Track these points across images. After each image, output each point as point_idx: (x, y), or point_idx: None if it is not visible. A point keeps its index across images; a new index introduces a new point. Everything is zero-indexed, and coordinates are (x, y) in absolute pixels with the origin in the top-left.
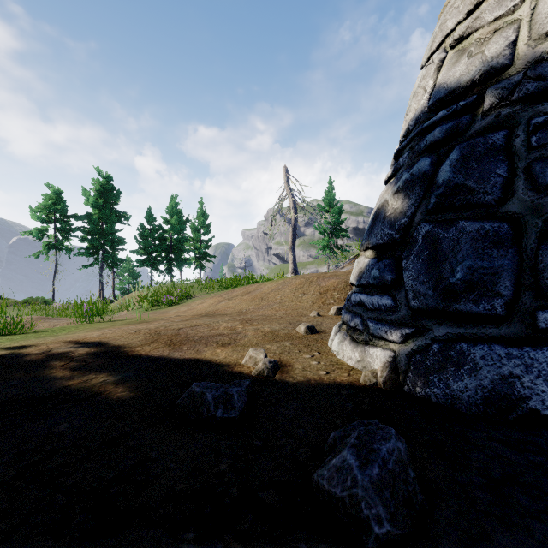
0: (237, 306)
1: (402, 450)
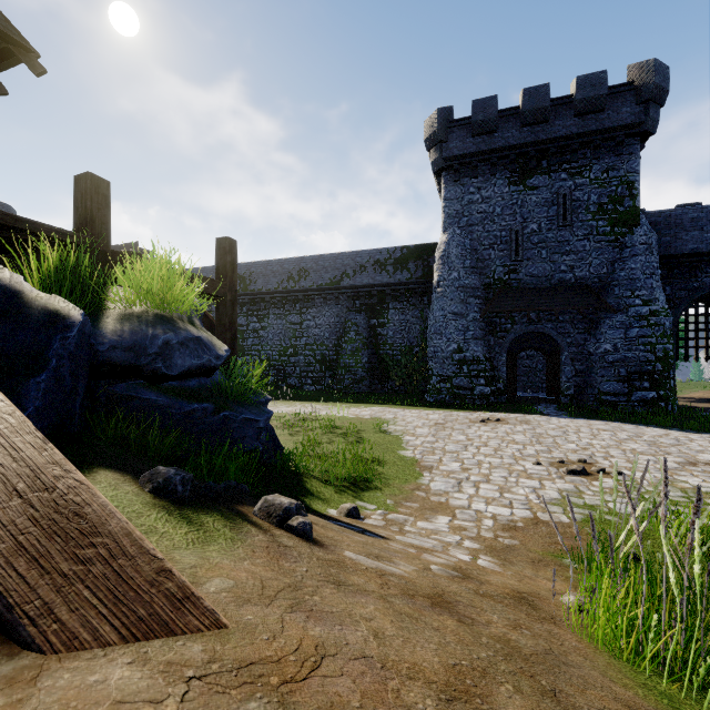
0: None
1: None
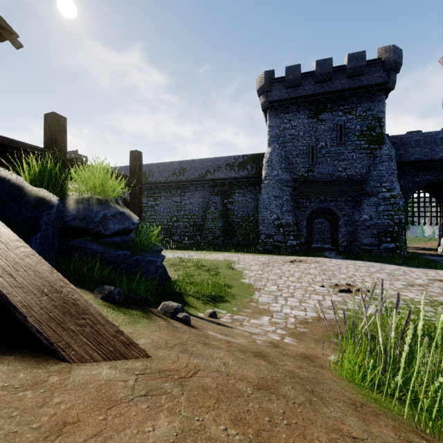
0: (428, 246)
1: (431, 248)
